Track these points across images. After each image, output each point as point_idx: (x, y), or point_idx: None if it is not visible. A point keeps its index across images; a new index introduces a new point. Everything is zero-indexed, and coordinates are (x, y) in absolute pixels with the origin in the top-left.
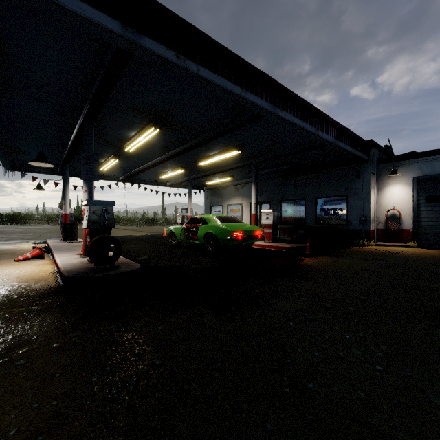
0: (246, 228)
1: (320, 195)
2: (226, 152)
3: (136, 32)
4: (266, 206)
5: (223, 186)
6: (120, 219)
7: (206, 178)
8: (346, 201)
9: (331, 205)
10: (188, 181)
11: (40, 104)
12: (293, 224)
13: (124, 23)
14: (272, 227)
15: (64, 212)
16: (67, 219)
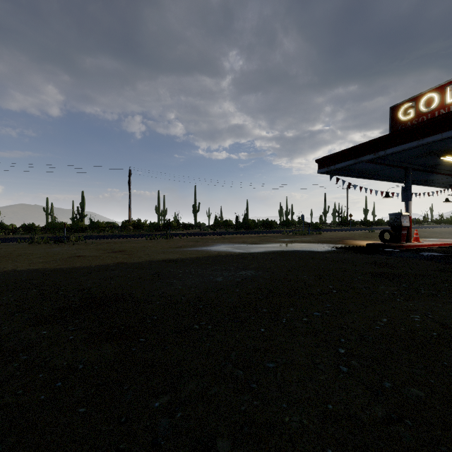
0: None
1: None
2: None
3: (359, 158)
4: None
5: None
6: None
7: None
8: None
9: None
10: None
11: (389, 170)
12: None
13: (355, 158)
14: None
15: None
16: None
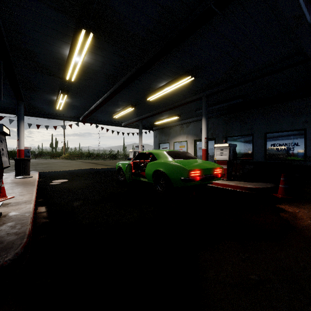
0: (204, 165)
1: (271, 130)
2: (177, 81)
3: None
4: (210, 143)
5: (169, 126)
6: (91, 155)
7: (155, 118)
8: (305, 135)
9: (284, 140)
10: (139, 120)
11: None
12: (240, 159)
13: None
14: (227, 163)
15: (18, 148)
16: (20, 155)
